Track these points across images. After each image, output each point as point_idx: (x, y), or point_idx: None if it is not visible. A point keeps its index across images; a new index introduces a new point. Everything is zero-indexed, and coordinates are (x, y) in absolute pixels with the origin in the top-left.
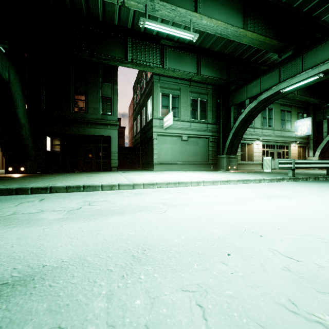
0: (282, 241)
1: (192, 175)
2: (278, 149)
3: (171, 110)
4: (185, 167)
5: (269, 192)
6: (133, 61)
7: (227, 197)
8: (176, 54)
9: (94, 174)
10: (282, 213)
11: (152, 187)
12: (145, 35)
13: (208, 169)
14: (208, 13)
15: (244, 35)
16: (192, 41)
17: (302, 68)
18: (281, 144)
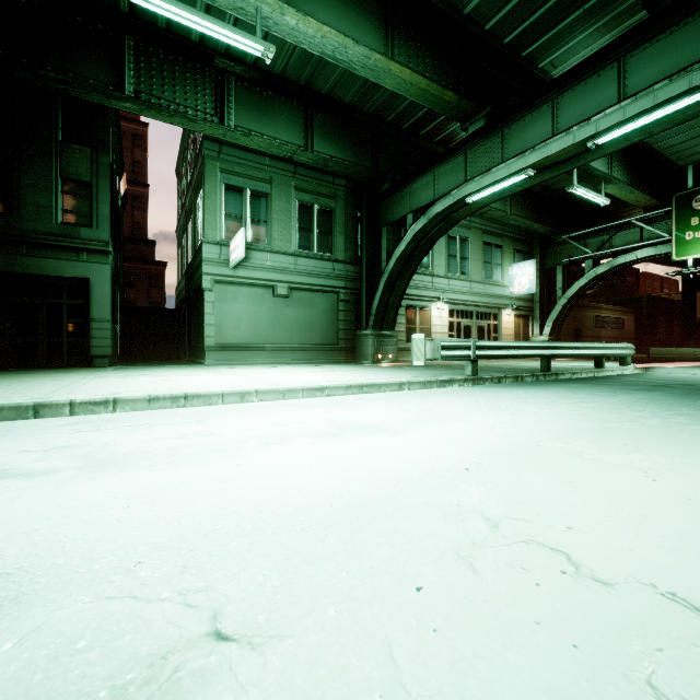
0: (5, 651)
1: (270, 374)
2: (480, 321)
3: (251, 226)
4: (284, 357)
5: (367, 416)
6: (140, 97)
7: (237, 435)
8: (254, 97)
9: (14, 374)
10: (281, 485)
11: (103, 410)
12: (171, 39)
13: (336, 361)
14: (302, 4)
15: (386, 70)
16: (289, 73)
17: (502, 157)
18: (486, 309)
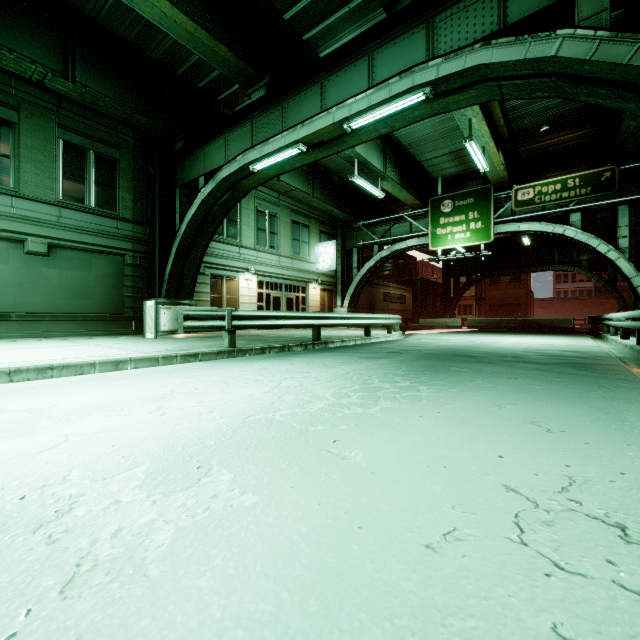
0: None
1: None
2: (289, 293)
3: None
4: (42, 328)
5: None
6: None
7: None
8: None
9: None
10: None
11: None
12: None
13: (122, 333)
14: None
15: None
16: None
17: (282, 130)
18: (294, 283)
